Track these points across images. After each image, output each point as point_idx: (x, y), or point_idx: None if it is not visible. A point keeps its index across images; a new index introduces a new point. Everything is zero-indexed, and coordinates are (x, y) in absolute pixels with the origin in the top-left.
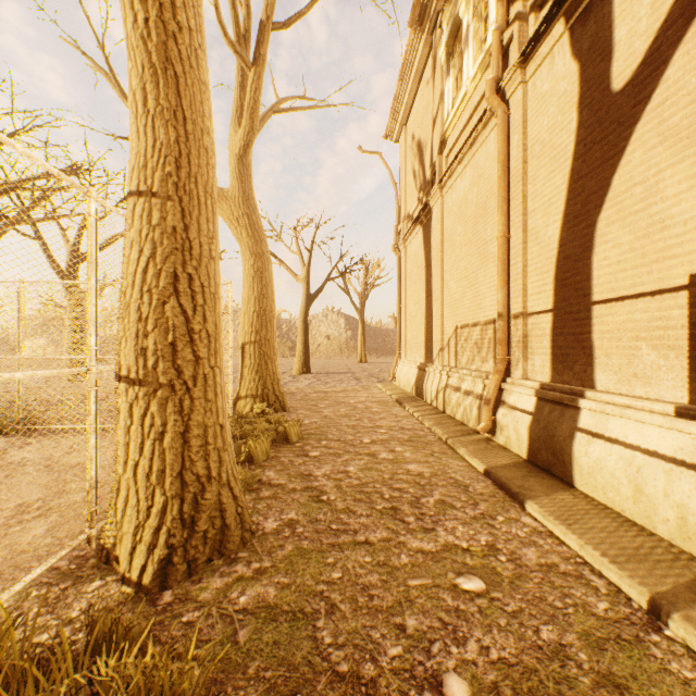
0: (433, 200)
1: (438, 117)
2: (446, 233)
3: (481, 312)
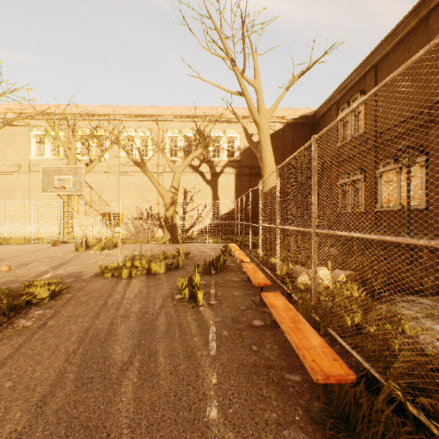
0: (23, 173)
1: (28, 150)
2: (32, 186)
3: (56, 211)
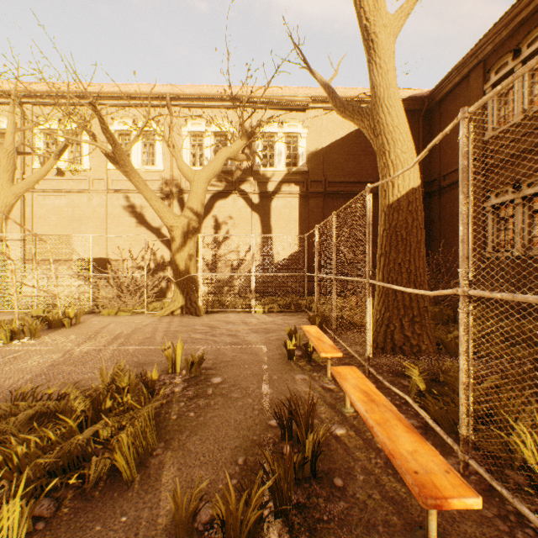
0: None
1: None
2: None
3: None
